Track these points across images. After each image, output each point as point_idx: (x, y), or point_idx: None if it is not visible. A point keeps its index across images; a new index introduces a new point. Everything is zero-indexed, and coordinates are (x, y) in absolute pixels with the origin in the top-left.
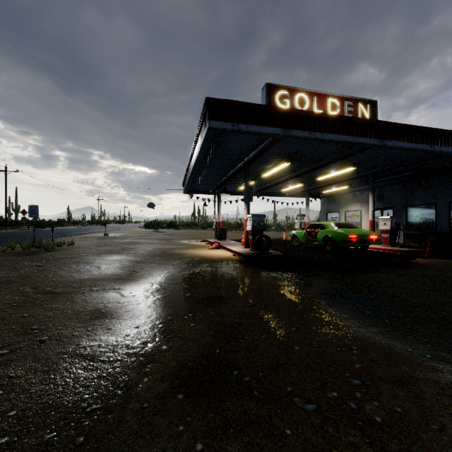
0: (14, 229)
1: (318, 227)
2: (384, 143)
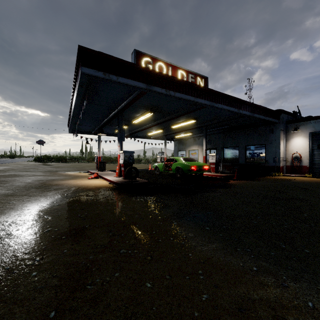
0: None
1: (172, 161)
2: (213, 104)
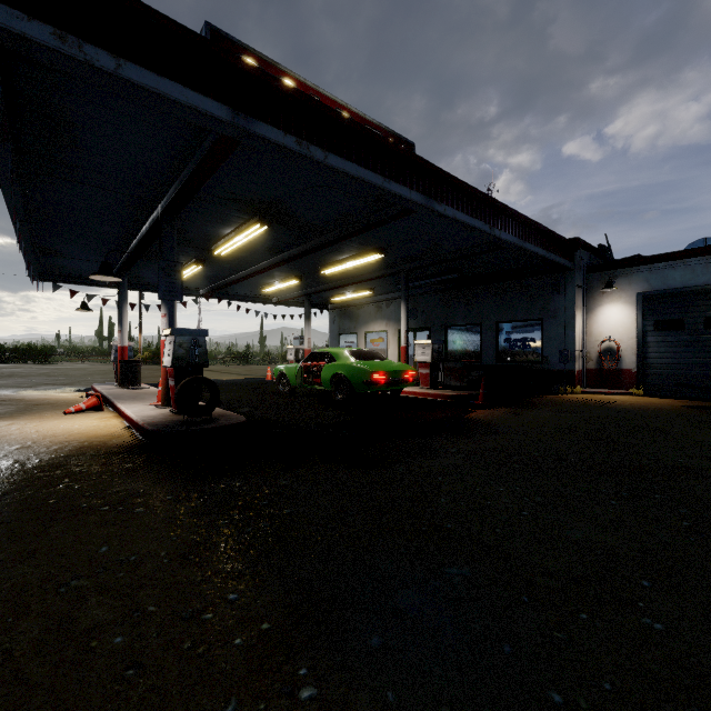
0: None
1: (323, 358)
2: (432, 205)
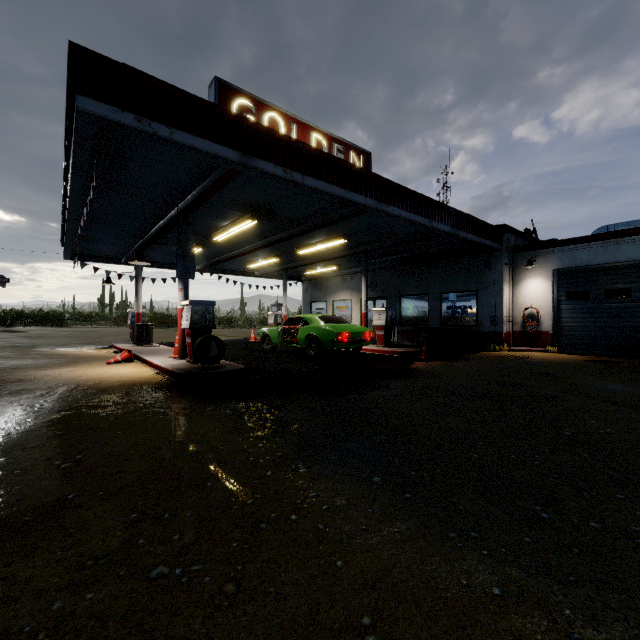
0: None
1: (299, 322)
2: (382, 207)
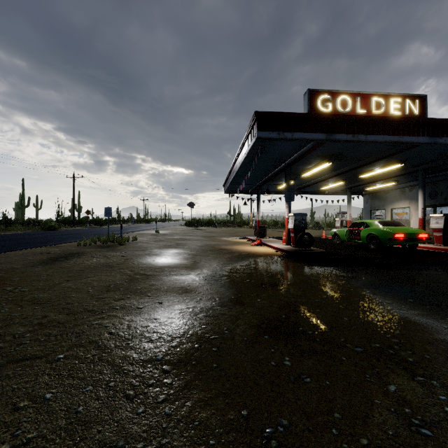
0: (80, 227)
1: (361, 225)
2: (434, 141)
